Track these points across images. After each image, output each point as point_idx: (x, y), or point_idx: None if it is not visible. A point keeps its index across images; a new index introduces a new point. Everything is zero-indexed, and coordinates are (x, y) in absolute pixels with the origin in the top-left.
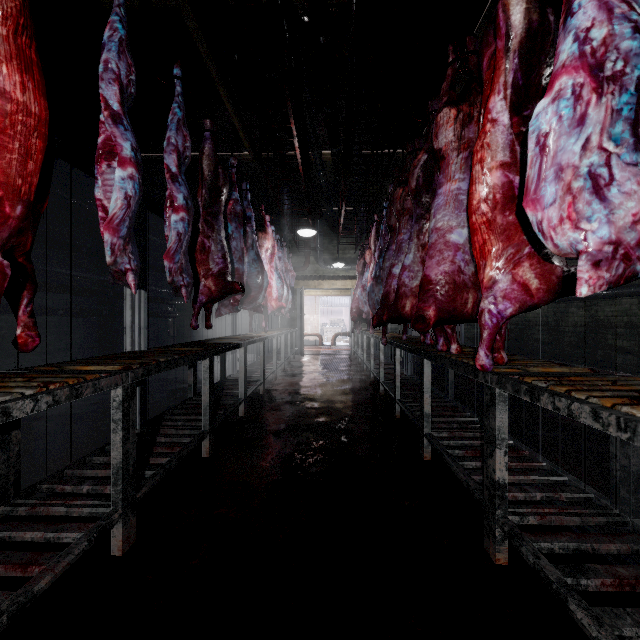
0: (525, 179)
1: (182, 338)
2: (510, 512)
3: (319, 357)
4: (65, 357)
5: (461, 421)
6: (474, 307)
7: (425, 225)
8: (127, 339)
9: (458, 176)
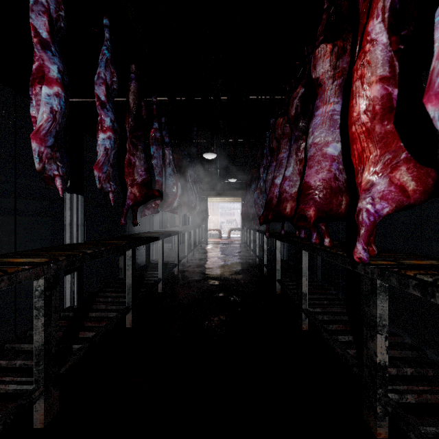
0: (431, 72)
1: (121, 232)
2: (389, 390)
3: (219, 246)
4: (34, 246)
5: (329, 297)
6: (348, 208)
7: (302, 144)
8: (67, 234)
9: (333, 100)
